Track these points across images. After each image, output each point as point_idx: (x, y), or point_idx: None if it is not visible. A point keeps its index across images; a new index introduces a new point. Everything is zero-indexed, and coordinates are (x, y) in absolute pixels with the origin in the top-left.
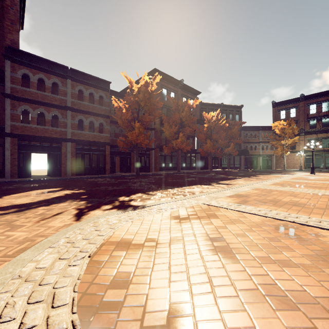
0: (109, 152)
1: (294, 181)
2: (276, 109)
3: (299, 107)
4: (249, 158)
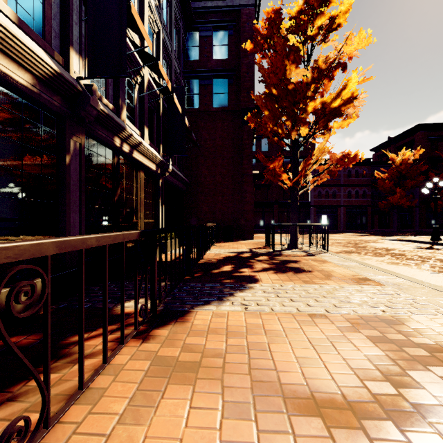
0: (370, 212)
1: None
2: None
3: None
4: None
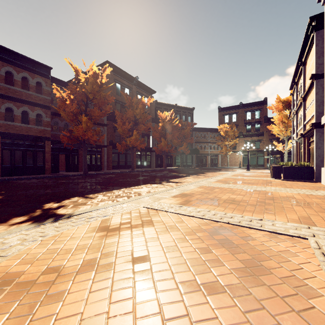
0: (50, 148)
1: (234, 178)
2: (221, 114)
3: (239, 113)
4: (200, 157)
